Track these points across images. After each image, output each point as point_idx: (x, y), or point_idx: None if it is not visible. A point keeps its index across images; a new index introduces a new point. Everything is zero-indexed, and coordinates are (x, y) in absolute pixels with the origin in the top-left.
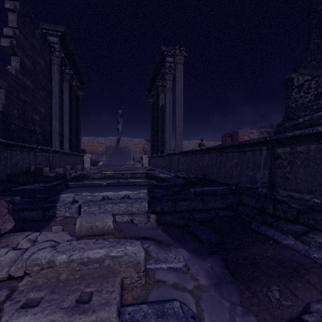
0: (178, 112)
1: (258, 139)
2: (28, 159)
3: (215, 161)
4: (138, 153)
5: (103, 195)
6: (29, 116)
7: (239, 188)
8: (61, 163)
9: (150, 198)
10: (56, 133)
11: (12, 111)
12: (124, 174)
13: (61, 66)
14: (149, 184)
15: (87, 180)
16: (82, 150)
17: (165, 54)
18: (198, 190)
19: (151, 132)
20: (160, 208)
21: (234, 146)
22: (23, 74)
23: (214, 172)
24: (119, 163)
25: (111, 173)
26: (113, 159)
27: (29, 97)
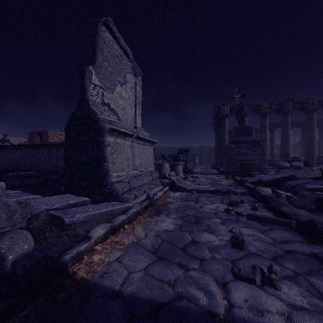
0: None
1: (59, 142)
2: None
3: (28, 155)
4: None
5: None
6: None
7: (48, 172)
8: None
9: None
10: None
11: None
12: None
13: None
14: None
15: None
16: None
17: None
18: (15, 174)
19: None
20: None
21: (44, 145)
22: None
23: (27, 164)
24: None
25: None
26: None
27: None
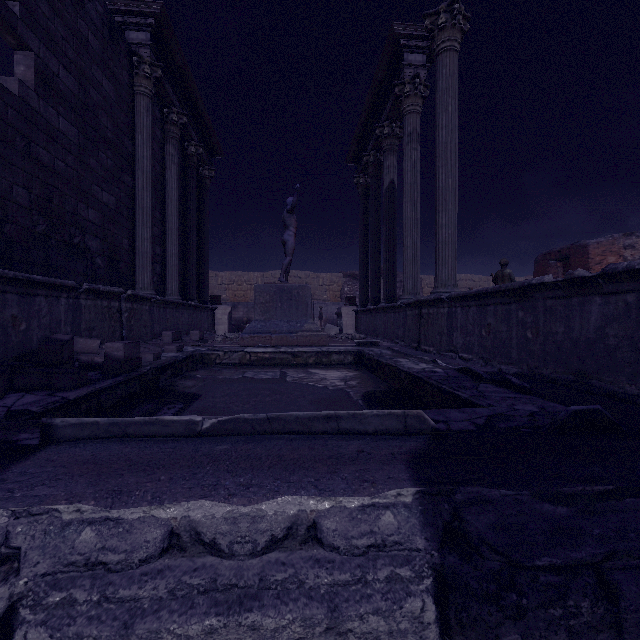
0: (446, 186)
1: None
2: (49, 316)
3: None
4: (329, 304)
5: (170, 520)
6: (67, 209)
7: None
8: (154, 326)
9: (440, 552)
10: (145, 256)
11: (8, 190)
12: (298, 354)
13: (161, 107)
14: (404, 430)
15: (205, 371)
16: (214, 298)
17: (402, 46)
18: None
19: (360, 253)
20: (522, 636)
21: None
22: (47, 100)
23: None
24: (287, 326)
25: (268, 352)
26: (274, 316)
27: (67, 161)
